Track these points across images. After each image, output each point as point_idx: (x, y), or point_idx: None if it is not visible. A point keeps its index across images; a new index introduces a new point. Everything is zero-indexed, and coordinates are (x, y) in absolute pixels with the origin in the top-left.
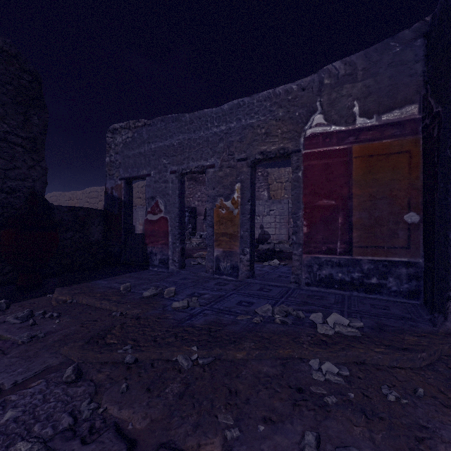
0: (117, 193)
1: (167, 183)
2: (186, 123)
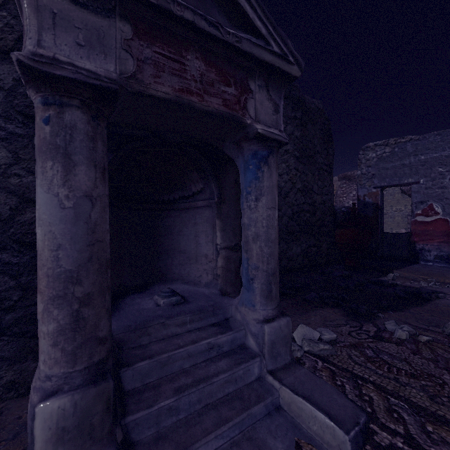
0: (370, 199)
1: (444, 189)
2: None
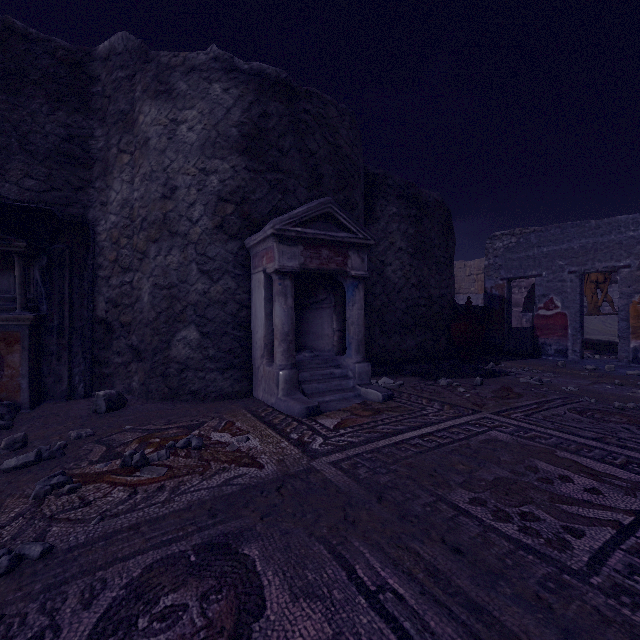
0: (497, 292)
1: (563, 282)
2: (590, 228)
